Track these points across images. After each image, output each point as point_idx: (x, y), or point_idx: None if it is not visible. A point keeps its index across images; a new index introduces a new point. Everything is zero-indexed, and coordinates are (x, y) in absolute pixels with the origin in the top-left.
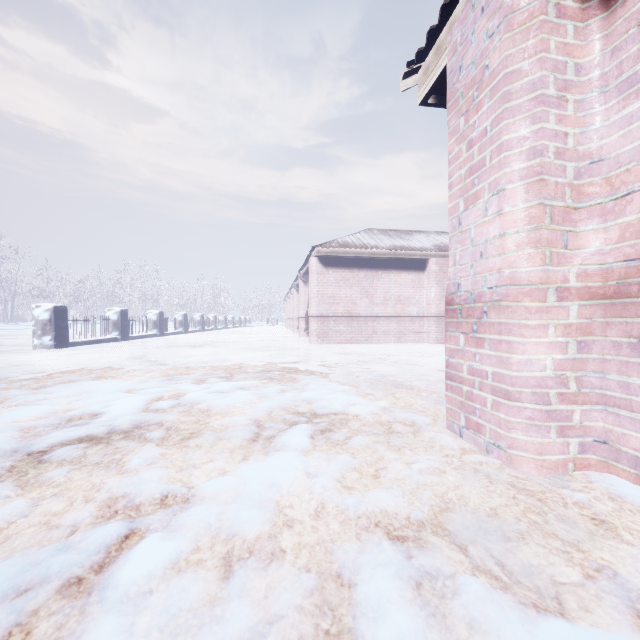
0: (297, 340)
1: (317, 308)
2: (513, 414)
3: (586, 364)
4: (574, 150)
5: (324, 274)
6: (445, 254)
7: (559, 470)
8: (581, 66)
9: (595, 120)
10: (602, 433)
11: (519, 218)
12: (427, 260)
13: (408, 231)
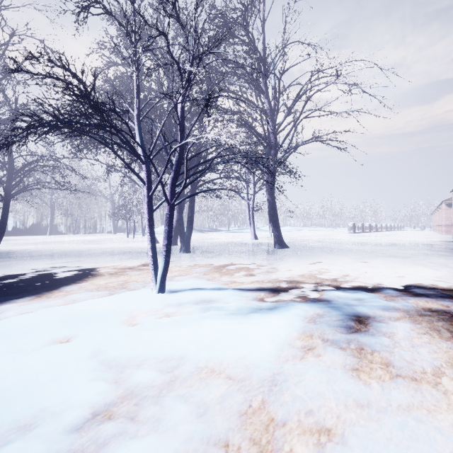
0: (436, 234)
1: (445, 222)
2: None
3: None
4: None
5: (448, 210)
6: None
7: None
8: None
9: None
10: None
11: None
12: None
13: None
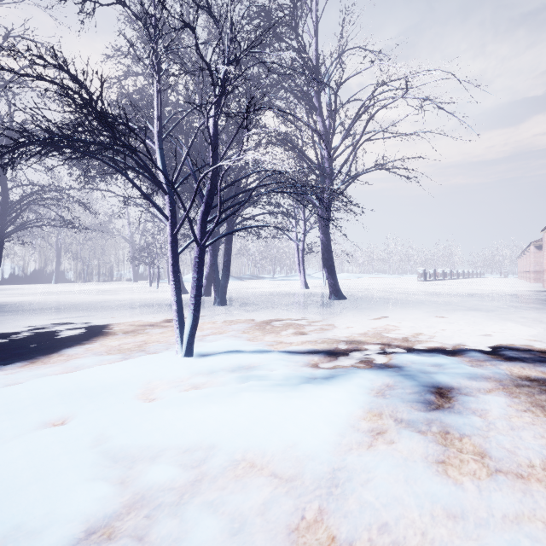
0: (523, 283)
1: (533, 268)
2: (544, 283)
3: None
4: None
5: (538, 253)
6: None
7: None
8: None
9: None
10: None
11: (545, 262)
12: None
13: None
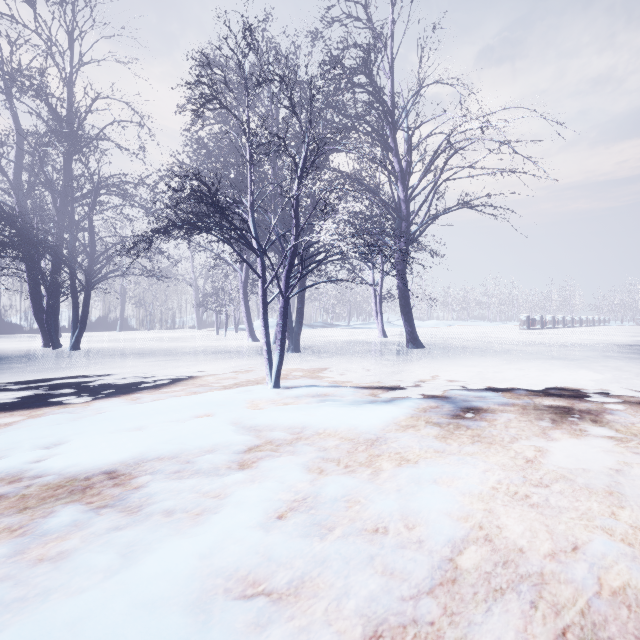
0: None
1: None
2: None
3: None
4: None
5: None
6: None
7: None
8: None
9: None
10: None
11: None
12: None
13: None
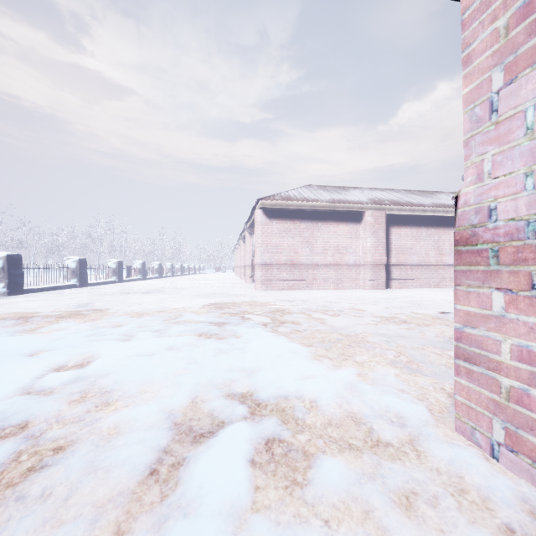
0: (243, 286)
1: (261, 257)
2: None
3: None
4: None
5: (268, 225)
6: (380, 207)
7: None
8: None
9: None
10: None
11: None
12: (363, 213)
13: (344, 187)
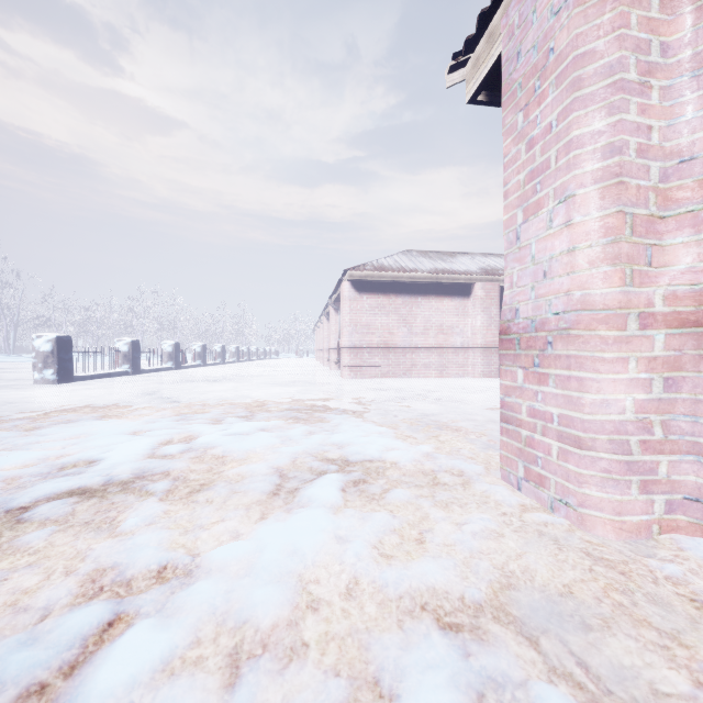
0: (327, 374)
1: (350, 338)
2: (585, 465)
3: (674, 405)
4: (659, 147)
5: (357, 300)
6: (492, 278)
7: (641, 533)
8: (668, 45)
9: (685, 110)
10: (694, 489)
11: (592, 229)
12: (472, 285)
13: (451, 253)
